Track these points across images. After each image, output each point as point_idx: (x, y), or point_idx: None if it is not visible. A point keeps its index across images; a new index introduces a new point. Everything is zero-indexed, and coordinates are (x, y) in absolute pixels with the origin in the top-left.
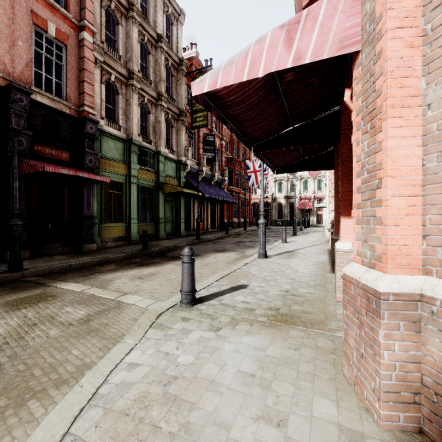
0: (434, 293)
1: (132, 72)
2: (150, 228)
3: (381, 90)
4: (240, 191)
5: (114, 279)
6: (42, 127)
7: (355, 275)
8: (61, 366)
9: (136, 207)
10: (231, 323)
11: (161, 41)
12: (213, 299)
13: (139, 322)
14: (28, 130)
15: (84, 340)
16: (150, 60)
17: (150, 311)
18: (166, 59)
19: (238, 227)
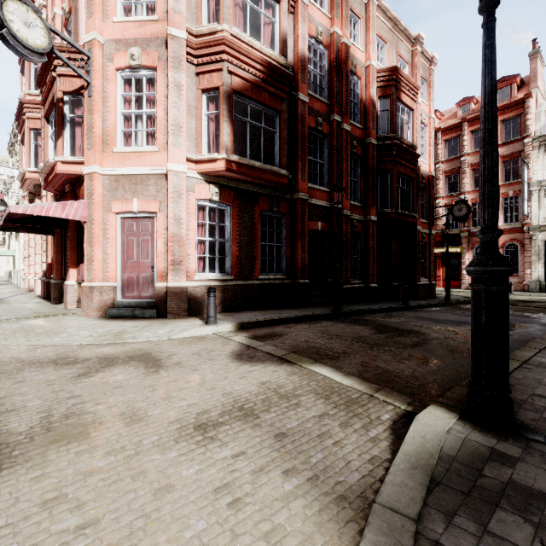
0: (105, 285)
1: None
2: None
3: (94, 238)
4: None
5: None
6: None
7: (86, 285)
8: None
9: None
10: (20, 320)
11: None
12: None
13: None
14: None
15: None
16: None
17: None
18: None
19: None
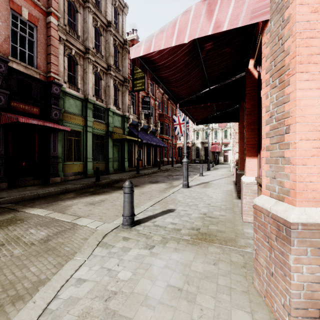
0: None
1: (88, 48)
2: (102, 166)
3: (290, 49)
4: (169, 138)
5: (72, 205)
6: (18, 88)
7: (265, 206)
8: (19, 282)
9: (91, 150)
10: (162, 242)
11: (110, 26)
12: (148, 221)
13: (89, 241)
14: (6, 90)
15: (42, 258)
16: (102, 40)
17: (97, 232)
18: (114, 40)
19: (167, 164)
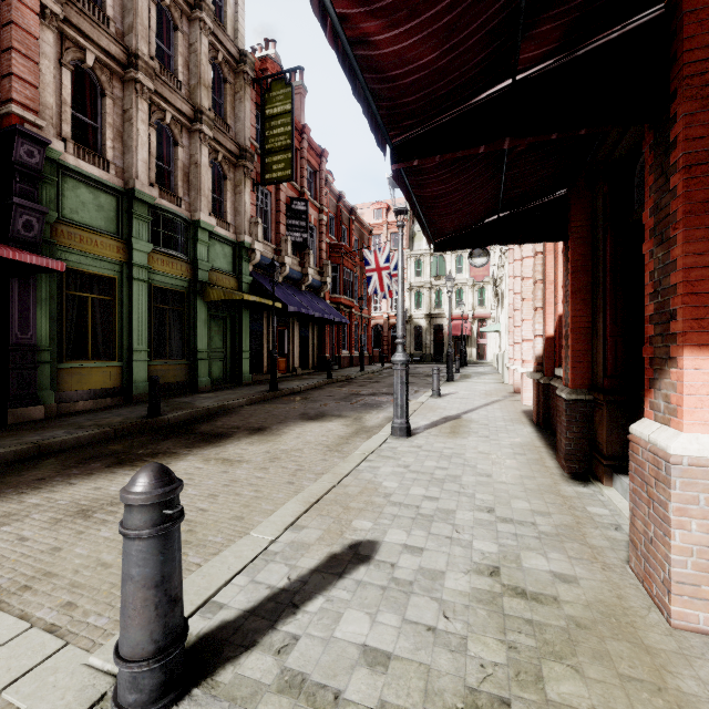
0: None
1: (134, 53)
2: (177, 371)
3: None
4: (353, 304)
5: (5, 521)
6: None
7: None
8: None
9: (145, 328)
10: None
11: (202, 7)
12: (261, 640)
13: None
14: None
15: None
16: (177, 41)
17: None
18: (213, 48)
19: (350, 366)
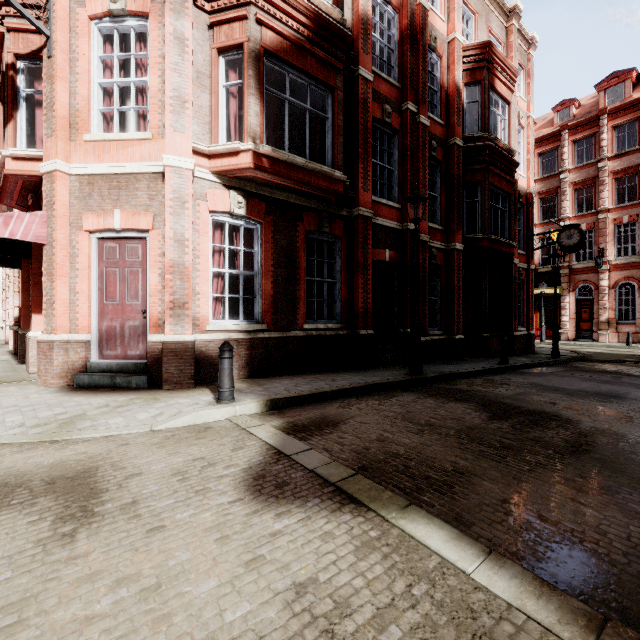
0: (72, 338)
1: None
2: None
3: (55, 268)
4: None
5: None
6: None
7: (44, 339)
8: None
9: None
10: None
11: None
12: None
13: None
14: None
15: None
16: None
17: None
18: None
19: None
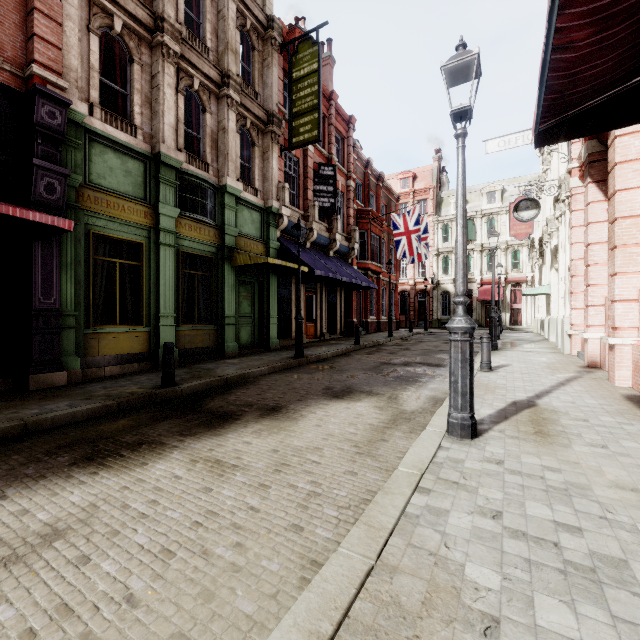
0: None
1: (160, 17)
2: (205, 336)
3: None
4: (381, 269)
5: None
6: None
7: None
8: None
9: (172, 293)
10: None
11: None
12: None
13: None
14: None
15: None
16: (205, 8)
17: None
18: (241, 15)
19: (377, 331)
